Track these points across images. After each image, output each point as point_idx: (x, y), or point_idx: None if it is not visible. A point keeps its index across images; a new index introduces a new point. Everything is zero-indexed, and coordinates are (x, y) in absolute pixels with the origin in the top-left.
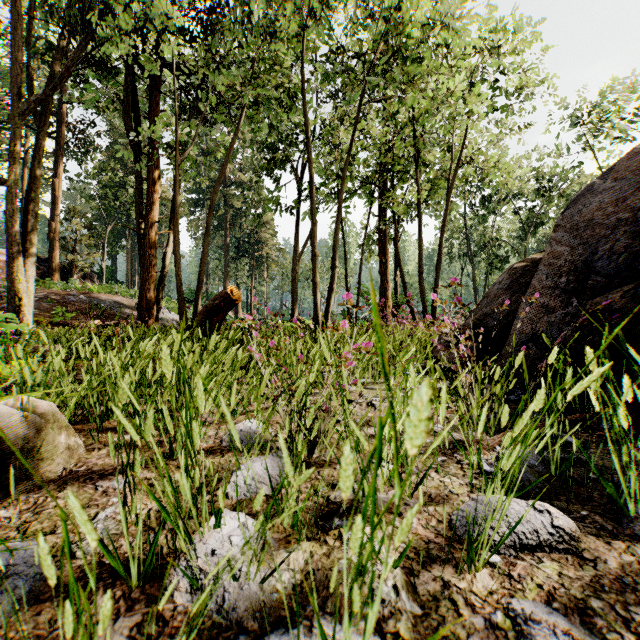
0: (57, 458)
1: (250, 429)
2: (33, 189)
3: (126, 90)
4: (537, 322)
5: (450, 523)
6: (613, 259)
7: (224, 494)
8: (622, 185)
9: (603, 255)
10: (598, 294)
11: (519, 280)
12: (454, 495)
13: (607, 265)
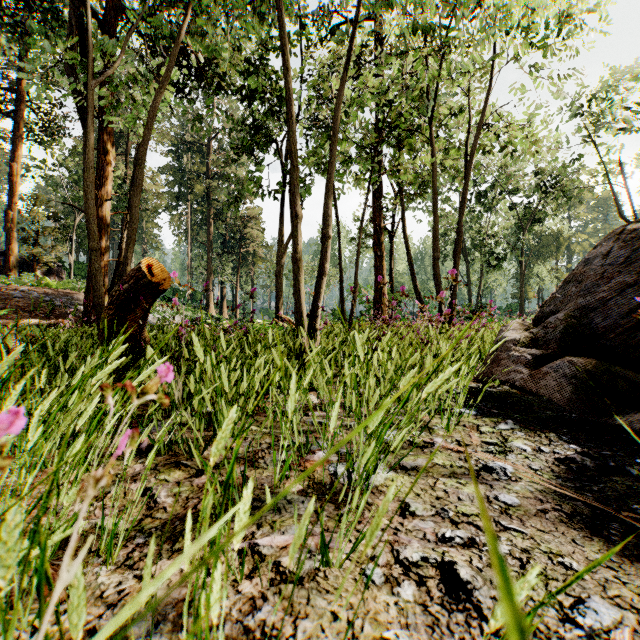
0: None
1: None
2: None
3: (68, 35)
4: None
5: None
6: None
7: None
8: None
9: None
10: None
11: None
12: None
13: None
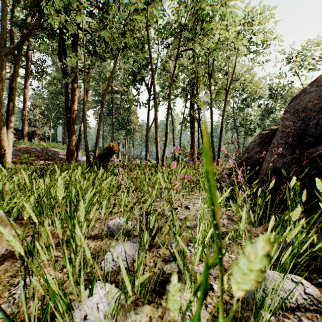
0: (3, 243)
1: (119, 223)
2: (12, 93)
3: (60, 43)
4: (276, 162)
5: None
6: (318, 128)
7: (95, 273)
8: (321, 89)
9: (312, 126)
10: (310, 147)
11: (265, 140)
12: None
13: (315, 131)
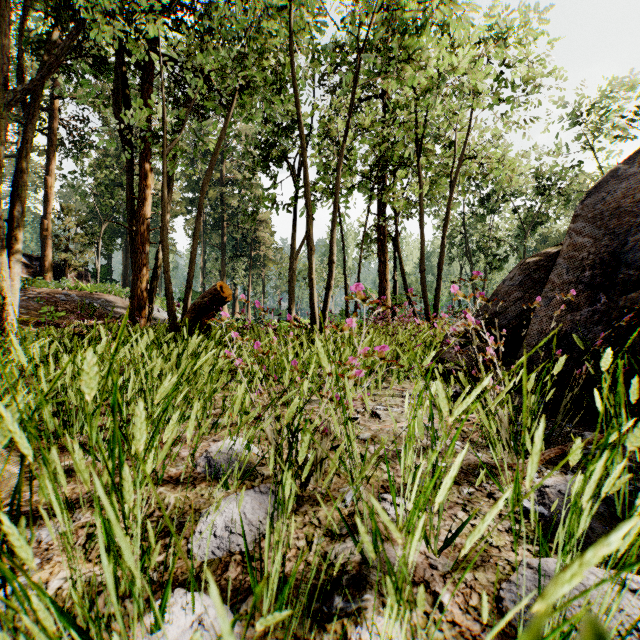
0: None
1: (231, 450)
2: (18, 183)
3: (117, 81)
4: (559, 321)
5: (500, 604)
6: None
7: (171, 574)
8: None
9: (634, 246)
10: (630, 289)
11: (532, 276)
12: (494, 549)
13: (639, 257)
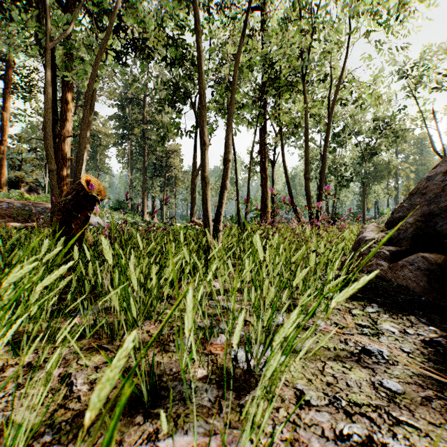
0: None
1: None
2: None
3: (39, 17)
4: None
5: None
6: None
7: None
8: None
9: None
10: None
11: None
12: None
13: None
